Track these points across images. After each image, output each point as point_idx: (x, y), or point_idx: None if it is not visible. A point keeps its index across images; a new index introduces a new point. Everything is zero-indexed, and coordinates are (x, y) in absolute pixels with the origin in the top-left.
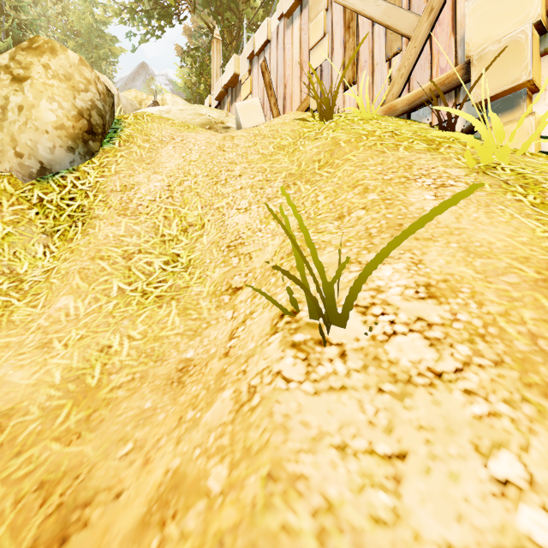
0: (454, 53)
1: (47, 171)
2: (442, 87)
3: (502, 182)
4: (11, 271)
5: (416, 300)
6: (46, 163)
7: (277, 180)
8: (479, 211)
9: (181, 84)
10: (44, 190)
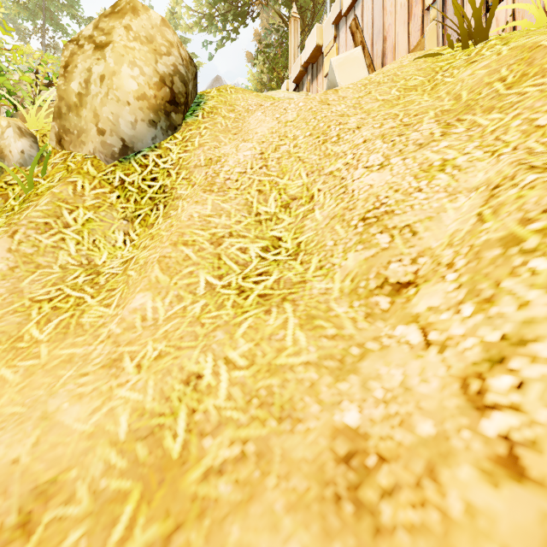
0: None
1: (129, 150)
2: None
3: None
4: (89, 261)
5: None
6: (128, 141)
7: (424, 121)
8: None
9: (252, 87)
10: (126, 171)
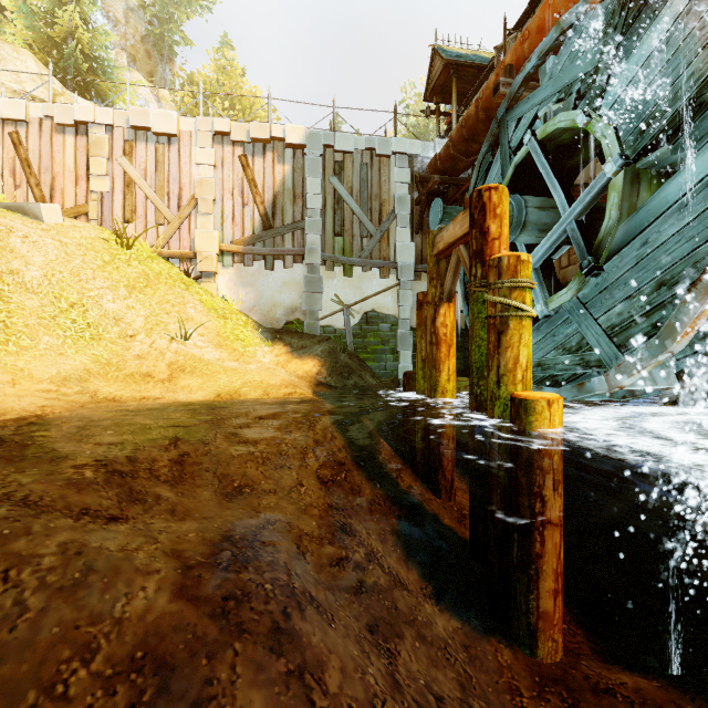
0: (190, 243)
1: None
2: (185, 256)
3: (209, 308)
4: None
5: (199, 337)
6: None
7: (122, 287)
8: (206, 318)
9: None
10: None
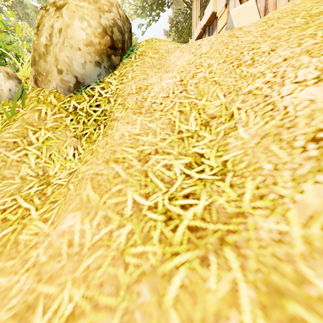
0: None
1: (81, 85)
2: None
3: None
4: (44, 172)
5: None
6: (80, 78)
7: None
8: None
9: None
10: (78, 100)
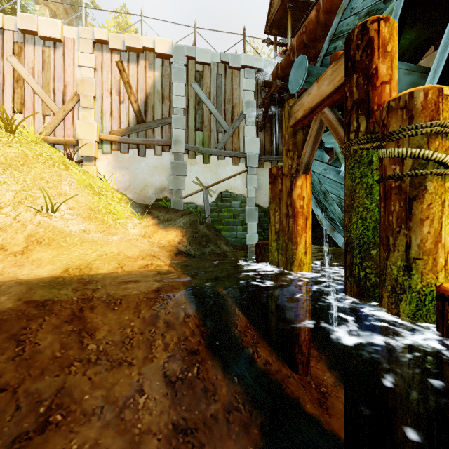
0: (73, 132)
1: None
2: (69, 143)
3: (86, 186)
4: None
5: (68, 210)
6: None
7: None
8: (80, 194)
9: None
10: None
